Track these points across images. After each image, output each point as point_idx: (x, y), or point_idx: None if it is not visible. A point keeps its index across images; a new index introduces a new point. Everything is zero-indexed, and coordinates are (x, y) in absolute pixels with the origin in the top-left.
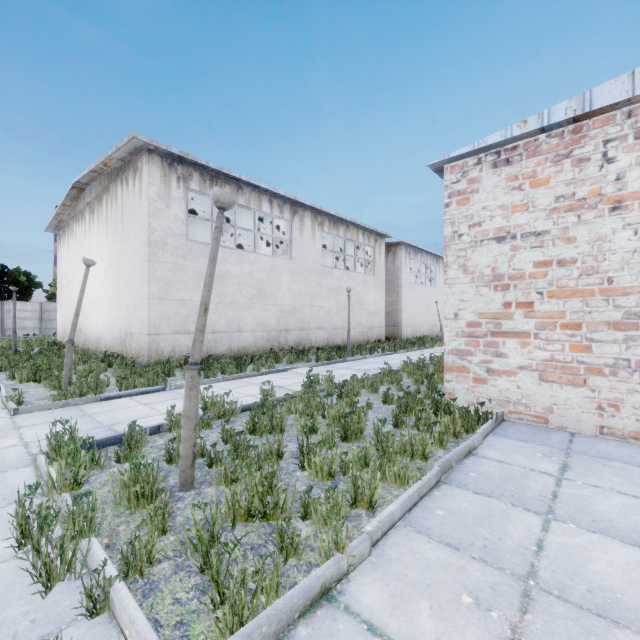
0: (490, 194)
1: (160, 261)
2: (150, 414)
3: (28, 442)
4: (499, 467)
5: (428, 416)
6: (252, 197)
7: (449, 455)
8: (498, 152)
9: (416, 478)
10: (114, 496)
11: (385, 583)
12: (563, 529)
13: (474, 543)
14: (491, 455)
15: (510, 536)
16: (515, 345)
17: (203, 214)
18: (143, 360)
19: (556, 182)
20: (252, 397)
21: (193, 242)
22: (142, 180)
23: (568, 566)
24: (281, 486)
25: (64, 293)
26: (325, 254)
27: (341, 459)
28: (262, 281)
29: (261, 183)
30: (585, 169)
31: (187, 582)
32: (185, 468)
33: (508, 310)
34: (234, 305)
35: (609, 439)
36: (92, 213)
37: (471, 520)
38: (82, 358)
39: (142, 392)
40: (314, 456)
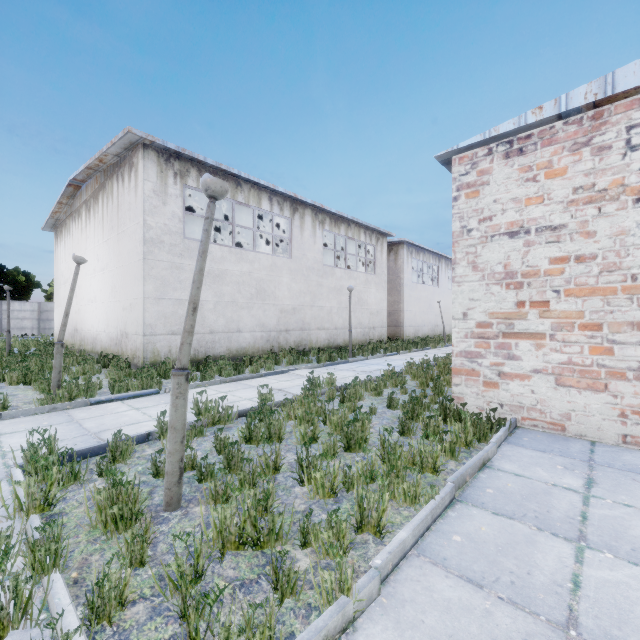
0: (502, 186)
1: (156, 259)
2: (141, 420)
3: (6, 452)
4: (518, 482)
5: (437, 423)
6: (251, 194)
7: (463, 469)
8: (510, 141)
9: (428, 497)
10: (89, 518)
11: (398, 633)
12: (600, 560)
13: (499, 578)
14: (507, 467)
15: (540, 569)
16: (529, 347)
17: (202, 212)
18: (139, 361)
19: (574, 172)
20: (250, 401)
21: (190, 240)
22: (138, 176)
23: (613, 610)
24: (277, 506)
25: (61, 293)
26: (326, 253)
27: (344, 473)
28: (261, 280)
29: (260, 180)
30: (606, 158)
31: (163, 631)
32: (171, 485)
33: (521, 310)
34: (233, 305)
35: (633, 449)
36: (88, 211)
37: (493, 548)
38: (77, 359)
39: (135, 395)
40: (314, 471)
